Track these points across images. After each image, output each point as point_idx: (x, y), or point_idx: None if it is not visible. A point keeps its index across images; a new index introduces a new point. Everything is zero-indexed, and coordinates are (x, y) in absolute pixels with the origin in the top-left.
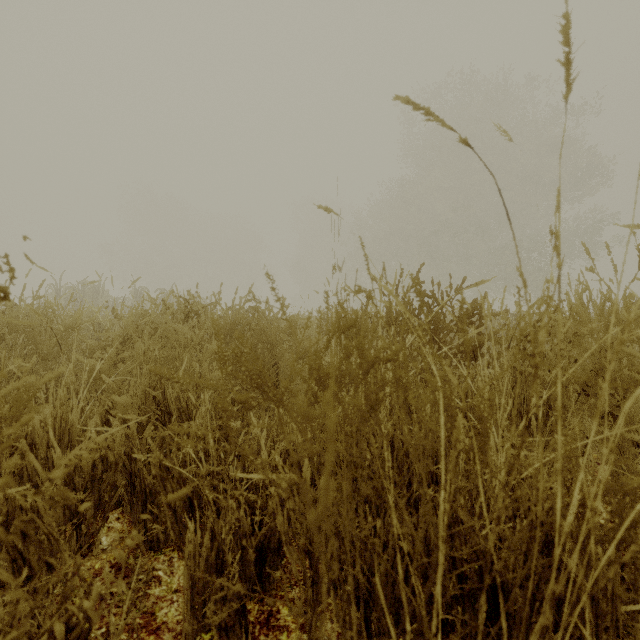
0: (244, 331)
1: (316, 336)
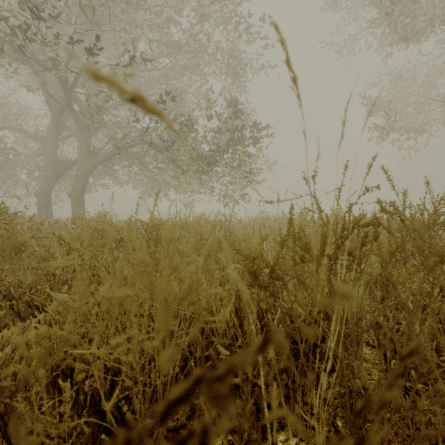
0: None
1: None
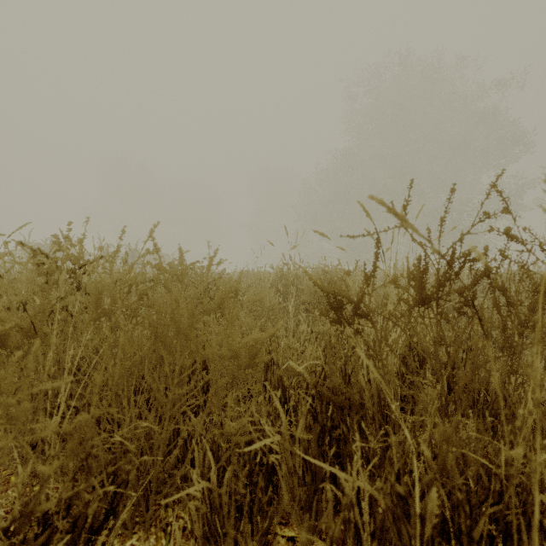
0: (137, 309)
1: (270, 301)
